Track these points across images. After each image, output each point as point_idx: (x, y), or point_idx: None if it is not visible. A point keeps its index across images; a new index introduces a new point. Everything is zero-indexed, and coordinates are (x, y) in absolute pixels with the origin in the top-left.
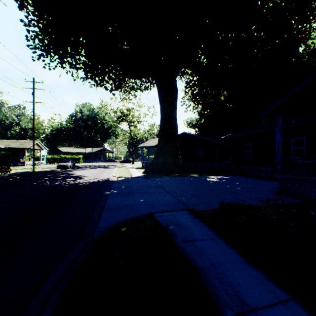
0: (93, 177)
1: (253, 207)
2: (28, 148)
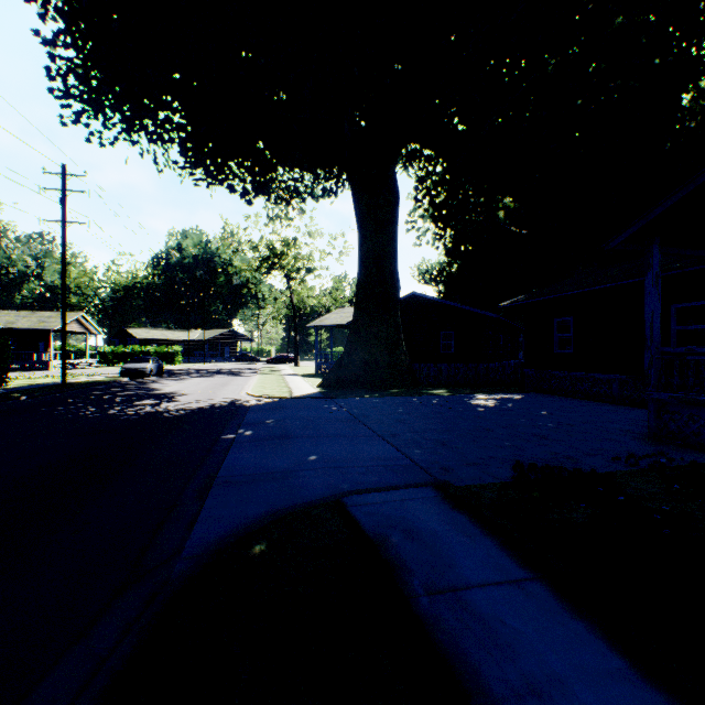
0: (201, 396)
1: (601, 476)
2: (59, 331)
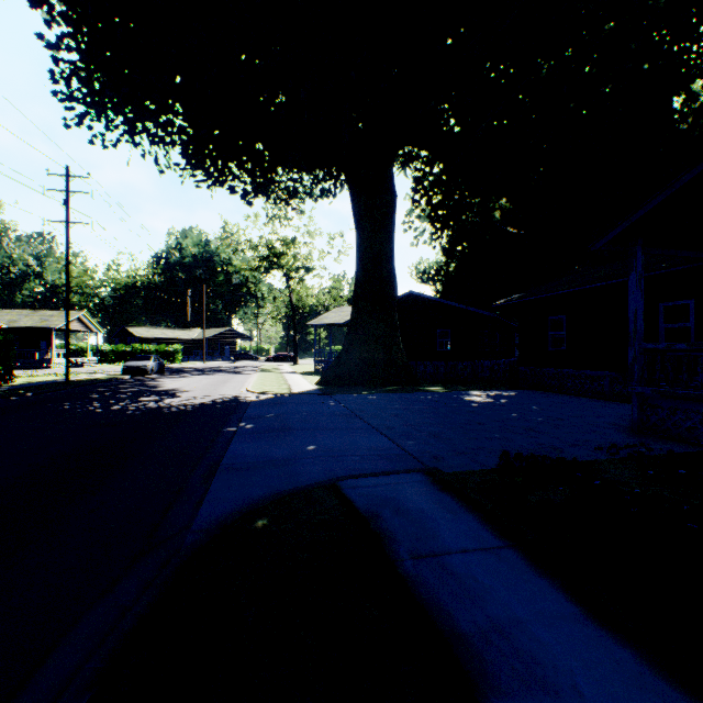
0: (203, 392)
1: (581, 463)
2: (60, 330)
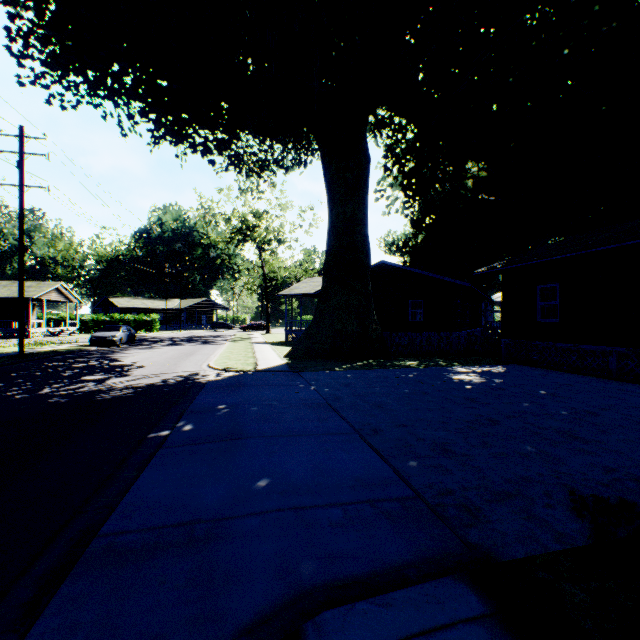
0: (159, 368)
1: None
2: (39, 300)
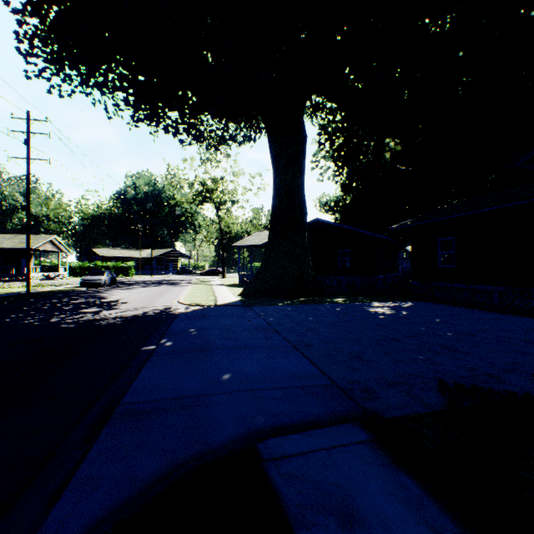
0: (140, 304)
1: None
2: (36, 250)
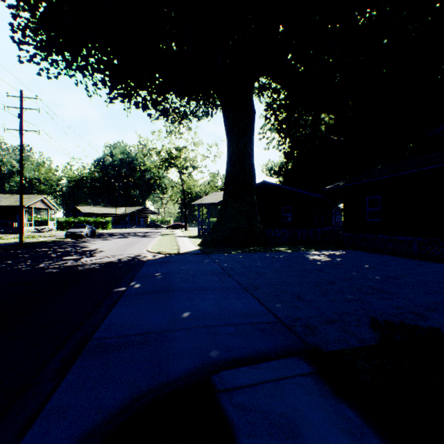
0: (114, 252)
1: None
2: (29, 207)
